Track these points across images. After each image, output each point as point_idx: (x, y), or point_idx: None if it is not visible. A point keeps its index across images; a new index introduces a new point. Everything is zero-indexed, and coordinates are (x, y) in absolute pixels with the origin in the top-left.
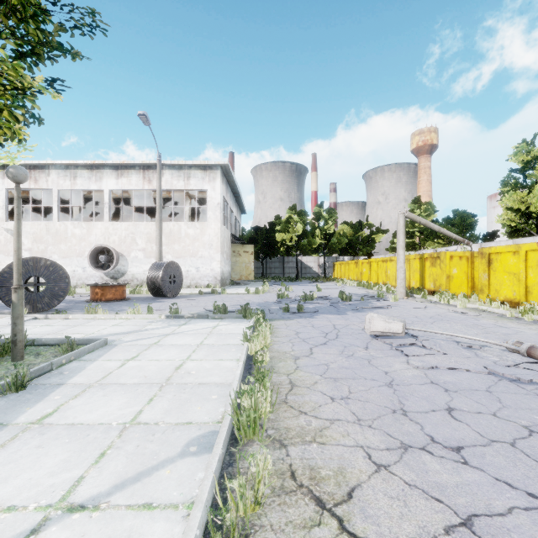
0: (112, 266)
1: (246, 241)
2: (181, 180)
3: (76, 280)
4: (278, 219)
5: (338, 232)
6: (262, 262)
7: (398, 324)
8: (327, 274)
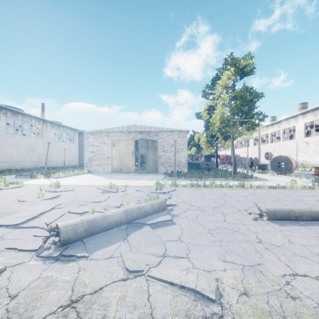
0: None
1: None
2: None
3: None
4: None
5: None
6: None
7: None
8: None
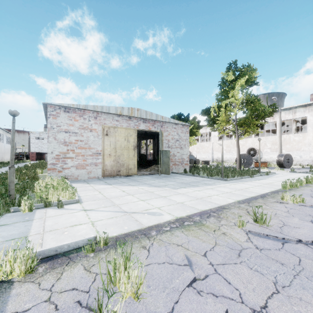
0: (255, 155)
1: None
2: (290, 114)
3: None
4: None
5: None
6: None
7: None
8: None
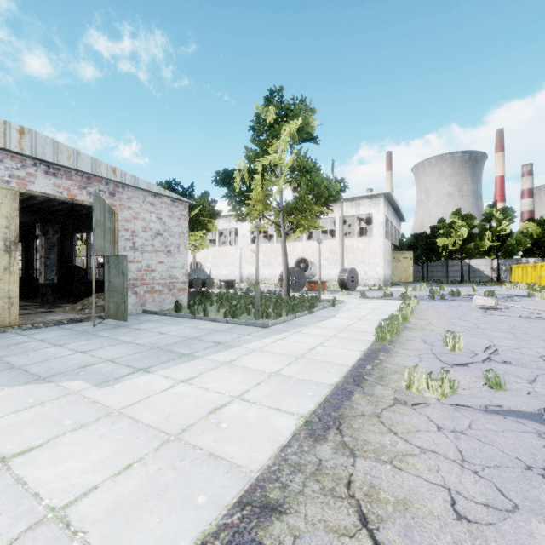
0: (308, 271)
1: (405, 247)
2: (353, 208)
3: None
4: (441, 222)
5: (520, 231)
6: (422, 266)
7: (491, 301)
8: (503, 278)
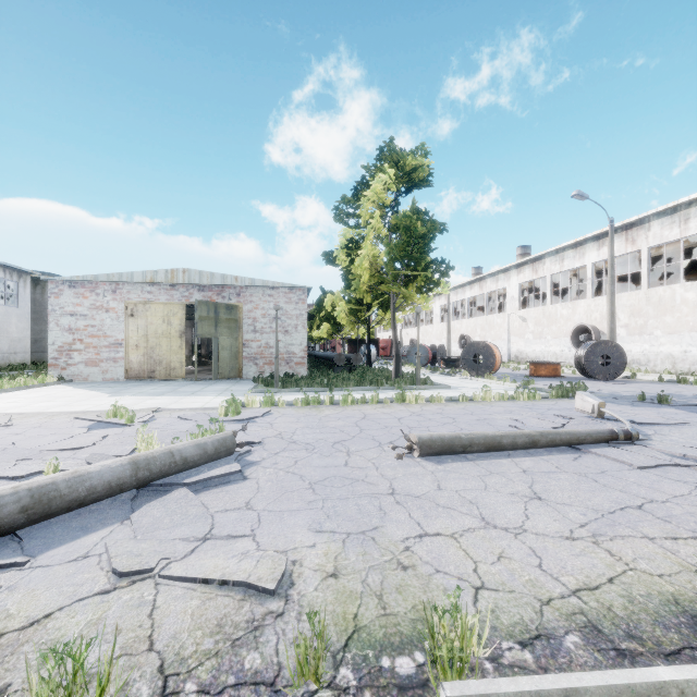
0: None
1: None
2: (674, 227)
3: (563, 359)
4: None
5: None
6: None
7: (589, 403)
8: None
